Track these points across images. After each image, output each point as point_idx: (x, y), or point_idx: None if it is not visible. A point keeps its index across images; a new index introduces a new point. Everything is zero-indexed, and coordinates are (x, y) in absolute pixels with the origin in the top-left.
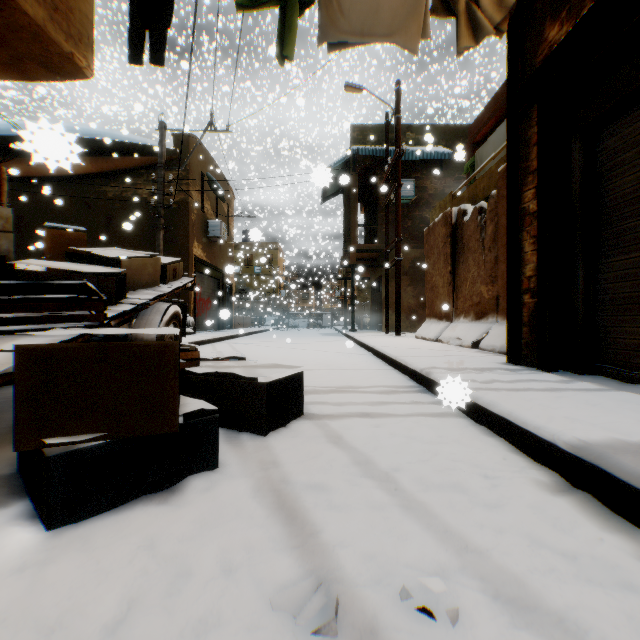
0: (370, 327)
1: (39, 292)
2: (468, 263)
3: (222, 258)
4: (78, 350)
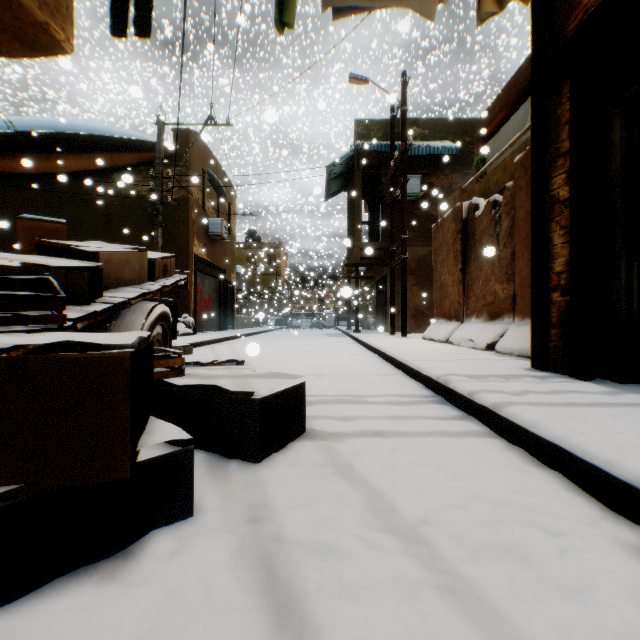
0: (374, 327)
1: None
2: (480, 260)
3: (223, 257)
4: None
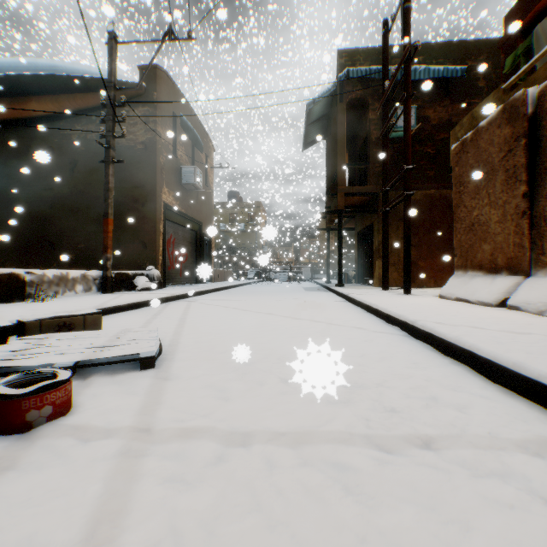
0: (355, 281)
1: None
2: None
3: (199, 209)
4: None
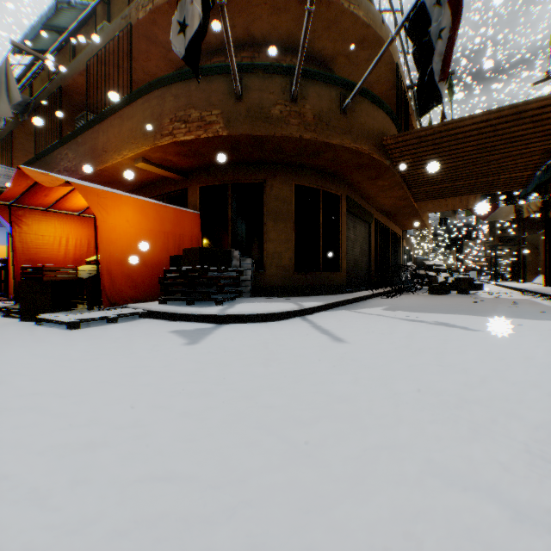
0: (509, 280)
1: (441, 272)
2: None
3: (409, 243)
4: (465, 278)
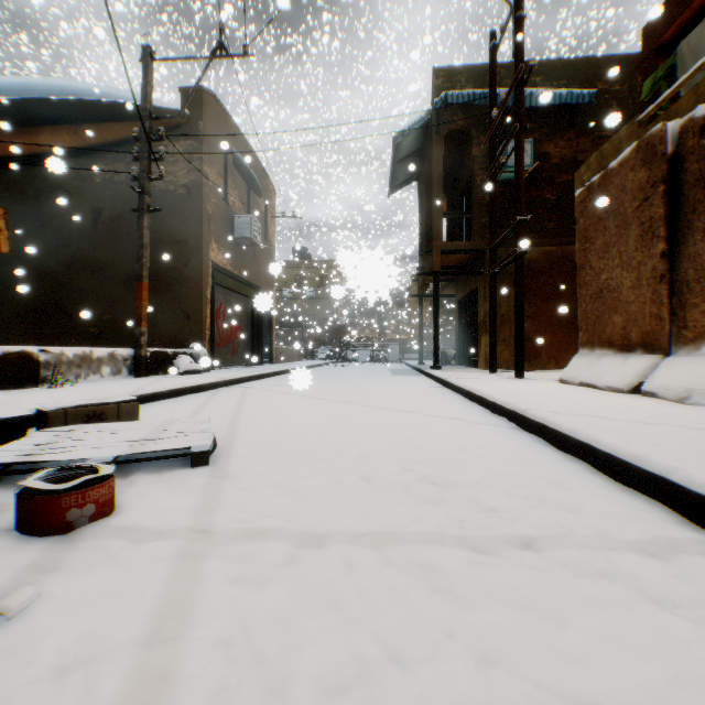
0: (455, 362)
1: None
2: None
3: (257, 270)
4: None
